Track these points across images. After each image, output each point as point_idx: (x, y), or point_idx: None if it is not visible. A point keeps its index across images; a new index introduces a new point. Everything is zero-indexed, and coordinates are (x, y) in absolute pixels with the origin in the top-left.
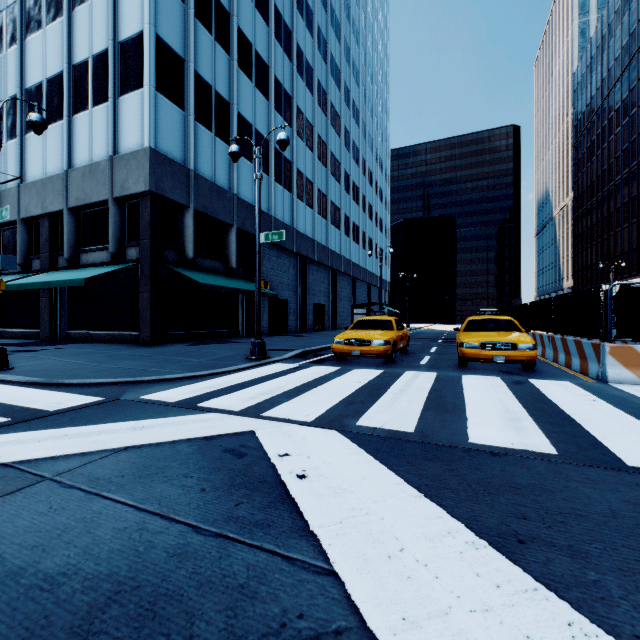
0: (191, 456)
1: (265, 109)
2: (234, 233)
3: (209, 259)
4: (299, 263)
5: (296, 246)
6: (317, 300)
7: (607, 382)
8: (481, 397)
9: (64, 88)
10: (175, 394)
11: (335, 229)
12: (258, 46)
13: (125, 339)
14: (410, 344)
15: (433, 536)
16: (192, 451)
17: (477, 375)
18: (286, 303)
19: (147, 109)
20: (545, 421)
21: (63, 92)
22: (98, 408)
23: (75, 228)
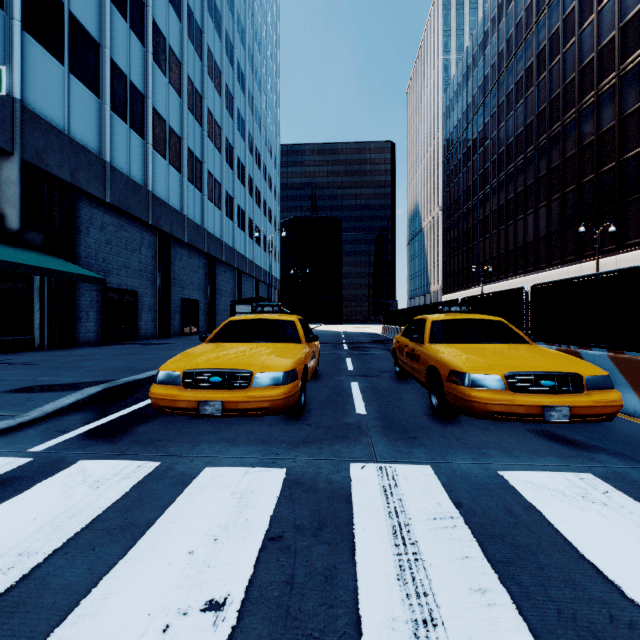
0: None
1: None
2: (14, 167)
3: None
4: (159, 242)
5: (153, 216)
6: (188, 294)
7: None
8: None
9: None
10: None
11: (214, 207)
12: None
13: None
14: None
15: None
16: None
17: (535, 470)
18: (135, 296)
19: None
20: None
21: None
22: None
23: None
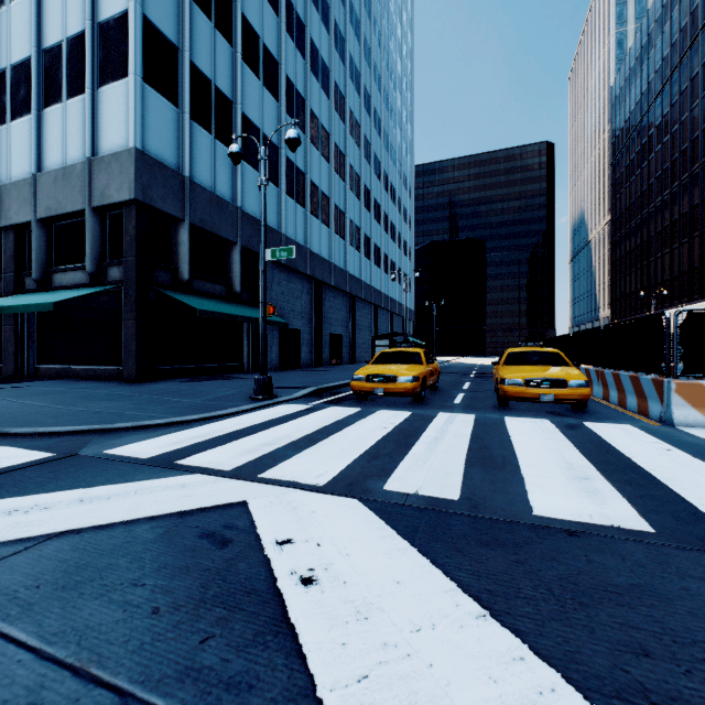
0: (151, 546)
1: (274, 111)
2: (238, 252)
3: (208, 282)
4: (314, 288)
5: (310, 269)
6: (334, 330)
7: (673, 425)
8: (534, 447)
9: (32, 76)
10: (151, 447)
11: (354, 251)
12: (266, 38)
13: (106, 375)
14: (439, 380)
15: (517, 703)
16: (154, 537)
17: (522, 417)
18: (299, 333)
19: (132, 102)
20: (620, 480)
21: (31, 81)
22: (42, 469)
23: (46, 243)
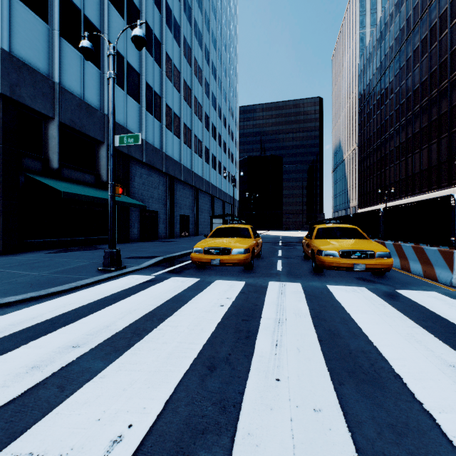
0: None
1: None
2: (105, 149)
3: (78, 171)
4: (168, 181)
5: (165, 167)
6: (183, 212)
7: None
8: (385, 331)
9: None
10: None
11: (198, 157)
12: None
13: None
14: None
15: None
16: None
17: (342, 285)
18: (156, 214)
19: None
20: None
21: None
22: None
23: None
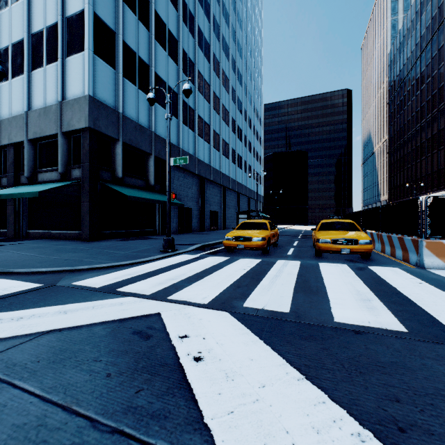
0: (104, 339)
1: (175, 71)
2: (152, 160)
3: (134, 178)
4: (200, 182)
5: (197, 170)
6: (212, 208)
7: (424, 268)
8: (336, 281)
9: (25, 51)
10: (101, 280)
11: (225, 158)
12: (170, 26)
13: (71, 236)
14: (278, 239)
15: (320, 427)
16: (105, 333)
17: (330, 263)
18: (190, 210)
19: (87, 67)
20: (389, 301)
21: (24, 54)
22: (35, 293)
23: (33, 154)
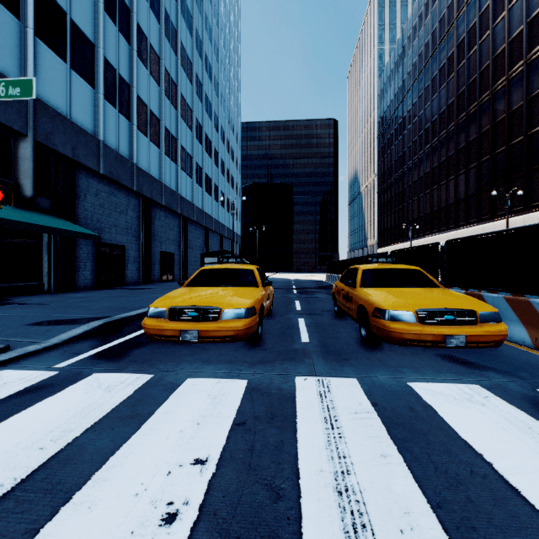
0: None
1: (89, 3)
2: (28, 146)
3: None
4: (142, 205)
5: (137, 184)
6: (165, 248)
7: None
8: None
9: None
10: None
11: (186, 176)
12: None
13: None
14: None
15: None
16: None
17: (436, 382)
18: (123, 249)
19: None
20: None
21: None
22: None
23: None
